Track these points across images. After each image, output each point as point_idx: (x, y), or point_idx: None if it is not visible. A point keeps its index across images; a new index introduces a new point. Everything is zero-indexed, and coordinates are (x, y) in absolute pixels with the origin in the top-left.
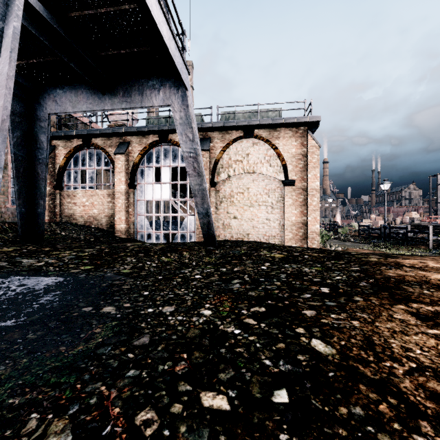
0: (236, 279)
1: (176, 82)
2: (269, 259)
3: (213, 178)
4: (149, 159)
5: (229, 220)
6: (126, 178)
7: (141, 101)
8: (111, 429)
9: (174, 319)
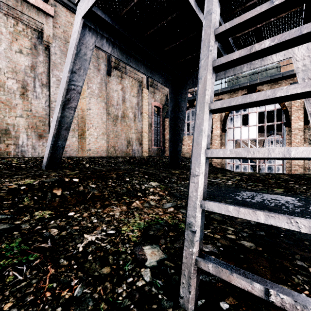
0: None
1: None
2: None
3: (306, 116)
4: None
5: None
6: (220, 125)
7: (261, 61)
8: None
9: None
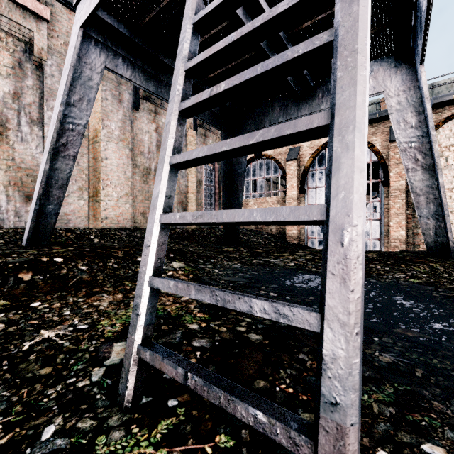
0: None
1: (393, 61)
2: None
3: None
4: (320, 161)
5: None
6: (297, 183)
7: None
8: None
9: None
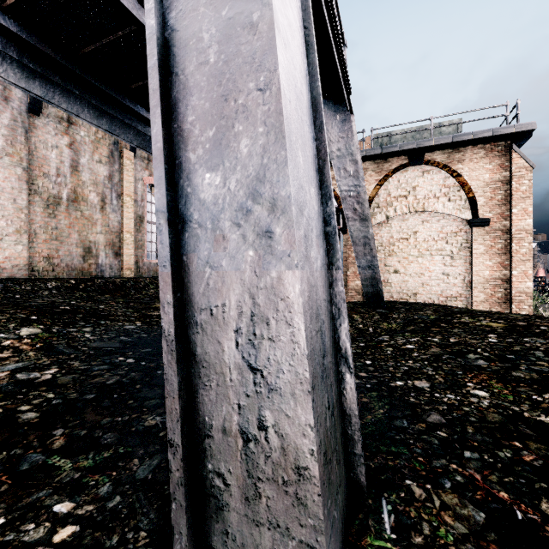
0: (469, 353)
1: (333, 106)
2: (486, 329)
3: None
4: None
5: (387, 275)
6: None
7: None
8: (524, 514)
9: (444, 397)
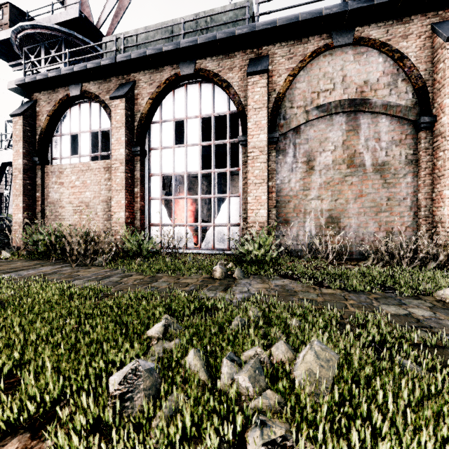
0: None
1: None
2: None
3: None
4: None
5: None
6: None
7: None
8: None
9: None
